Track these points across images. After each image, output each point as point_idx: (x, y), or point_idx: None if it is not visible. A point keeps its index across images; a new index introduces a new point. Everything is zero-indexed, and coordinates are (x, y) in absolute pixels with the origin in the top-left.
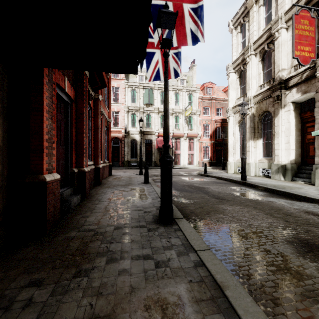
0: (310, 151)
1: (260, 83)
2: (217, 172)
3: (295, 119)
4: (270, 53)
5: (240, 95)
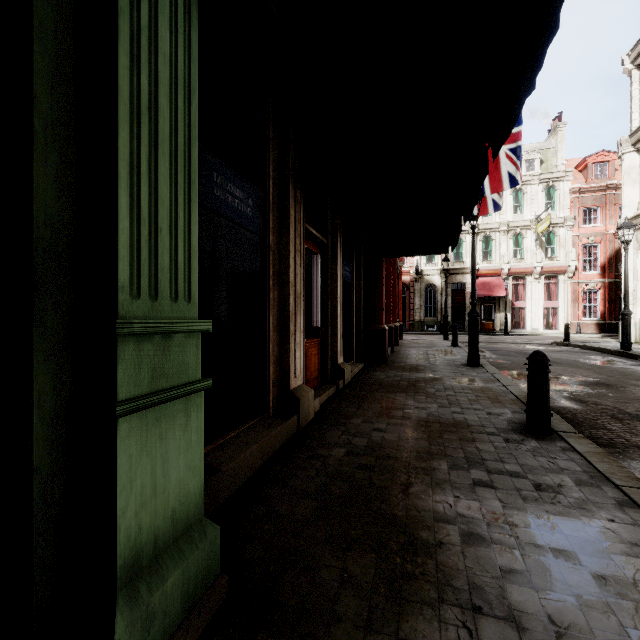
0: None
1: None
2: (598, 341)
3: None
4: None
5: None
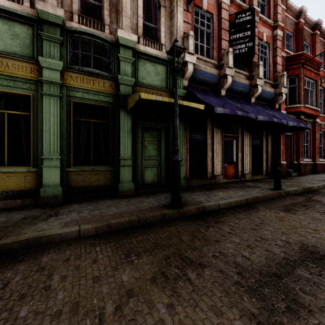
0: None
1: None
2: None
3: None
4: None
5: None
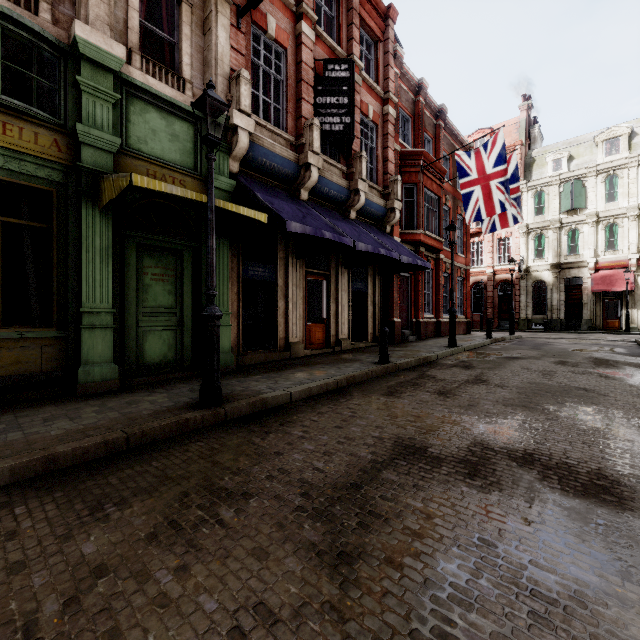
0: None
1: None
2: None
3: None
4: None
5: None
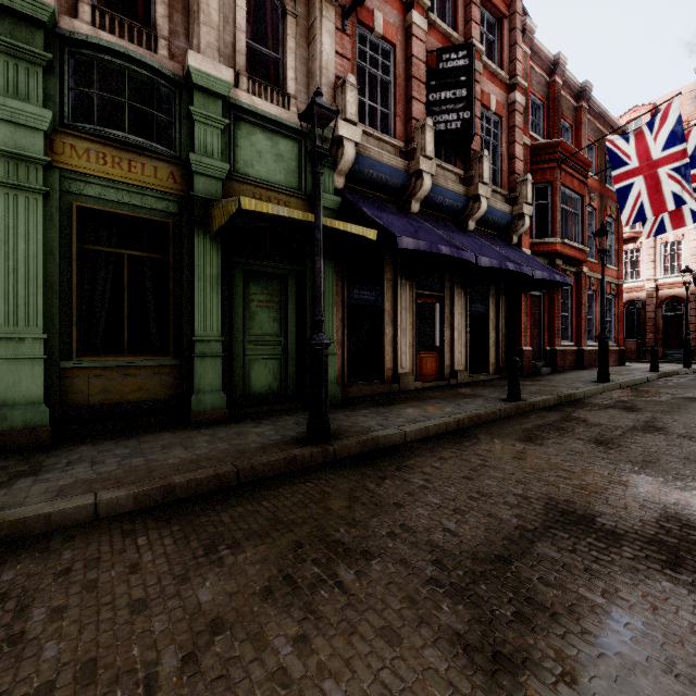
0: None
1: None
2: None
3: None
4: None
5: None
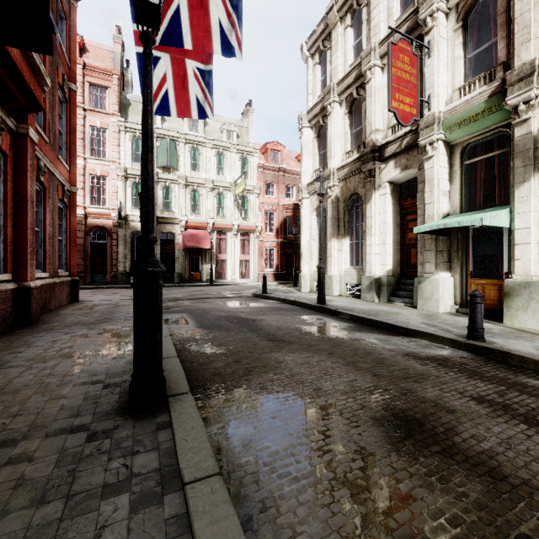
0: (411, 257)
1: (347, 149)
2: (285, 290)
3: (393, 209)
4: (361, 105)
5: (320, 165)
